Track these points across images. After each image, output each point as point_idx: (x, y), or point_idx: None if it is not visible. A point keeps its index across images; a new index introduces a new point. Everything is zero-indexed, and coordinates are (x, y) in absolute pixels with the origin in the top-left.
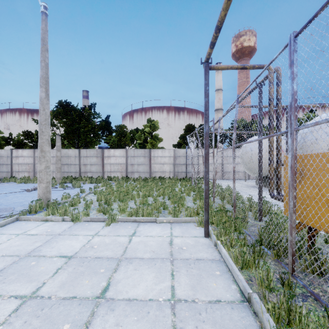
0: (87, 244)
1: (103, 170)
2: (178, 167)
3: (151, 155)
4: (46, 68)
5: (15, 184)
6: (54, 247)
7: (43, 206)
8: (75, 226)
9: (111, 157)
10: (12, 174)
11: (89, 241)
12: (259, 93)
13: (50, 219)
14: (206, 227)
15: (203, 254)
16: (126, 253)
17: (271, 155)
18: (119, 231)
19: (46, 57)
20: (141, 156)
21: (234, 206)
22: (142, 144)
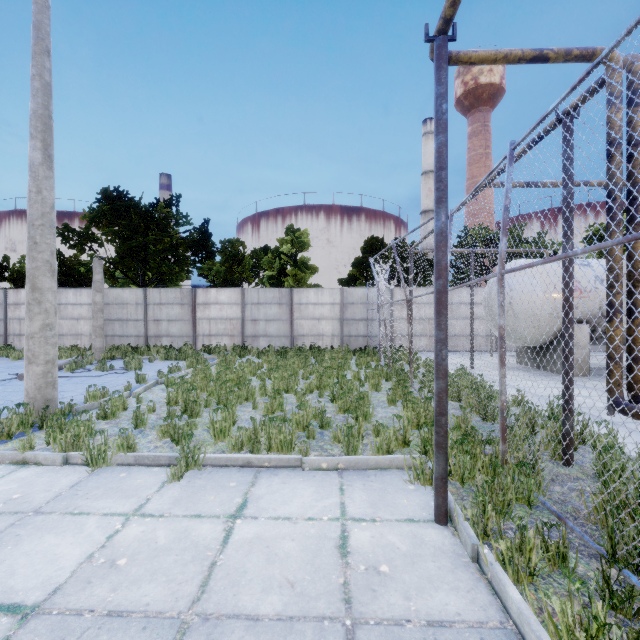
0: (99, 553)
1: (194, 333)
2: (350, 325)
3: (294, 301)
4: (45, 93)
5: (6, 361)
6: (1, 562)
7: (33, 419)
8: (92, 481)
9: (211, 304)
10: (6, 339)
11: (110, 540)
12: (565, 137)
13: (33, 460)
14: (441, 497)
15: (444, 596)
16: (208, 593)
17: (615, 295)
18: (203, 498)
19: (44, 68)
20: (272, 303)
21: (502, 428)
22: (275, 278)
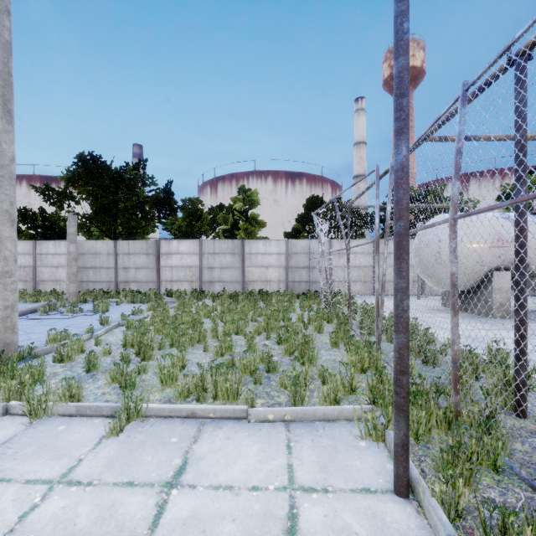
0: None
1: (158, 279)
2: (294, 272)
3: (245, 251)
4: (4, 51)
5: None
6: None
7: None
8: (26, 435)
9: (172, 254)
10: None
11: (23, 520)
12: (518, 79)
13: None
14: (401, 466)
15: None
16: None
17: None
18: (139, 458)
19: (3, 26)
20: (226, 253)
21: (455, 379)
22: (229, 231)
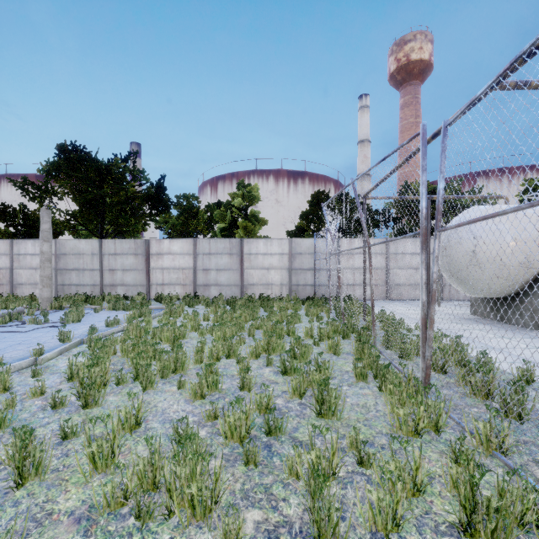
0: None
1: (147, 282)
2: (298, 275)
3: (244, 251)
4: None
5: None
6: None
7: None
8: None
9: (164, 254)
10: None
11: None
12: None
13: None
14: None
15: None
16: None
17: None
18: None
19: None
20: (223, 253)
21: None
22: (227, 230)
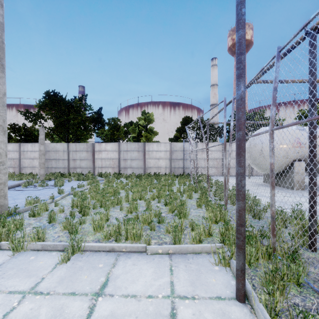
0: None
1: (93, 166)
2: (175, 162)
3: (145, 149)
4: None
5: None
6: None
7: None
8: (10, 263)
9: (102, 151)
10: None
11: (5, 317)
12: (311, 45)
13: None
14: (240, 283)
15: None
16: None
17: None
18: (79, 277)
19: None
20: (134, 150)
21: (272, 228)
22: (136, 137)
